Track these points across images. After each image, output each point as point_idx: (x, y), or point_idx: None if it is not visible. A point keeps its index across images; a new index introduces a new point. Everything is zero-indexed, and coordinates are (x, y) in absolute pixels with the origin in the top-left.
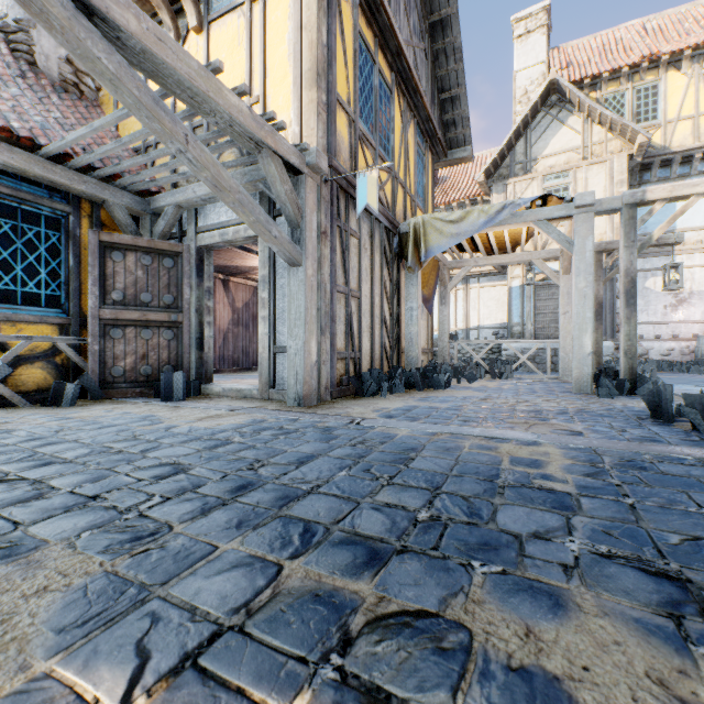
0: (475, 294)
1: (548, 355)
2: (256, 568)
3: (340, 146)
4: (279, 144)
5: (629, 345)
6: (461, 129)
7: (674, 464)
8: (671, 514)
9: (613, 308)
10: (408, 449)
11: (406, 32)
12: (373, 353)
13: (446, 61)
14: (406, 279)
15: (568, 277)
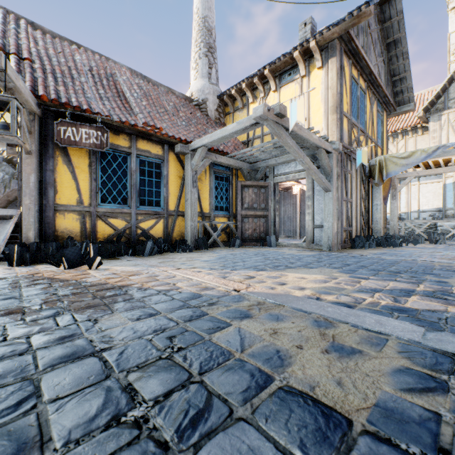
0: (415, 189)
1: None
2: (372, 272)
3: (344, 134)
4: (325, 145)
5: None
6: (406, 94)
7: None
8: None
9: None
10: (394, 262)
11: (373, 60)
12: (357, 228)
13: (396, 60)
14: (373, 189)
15: None
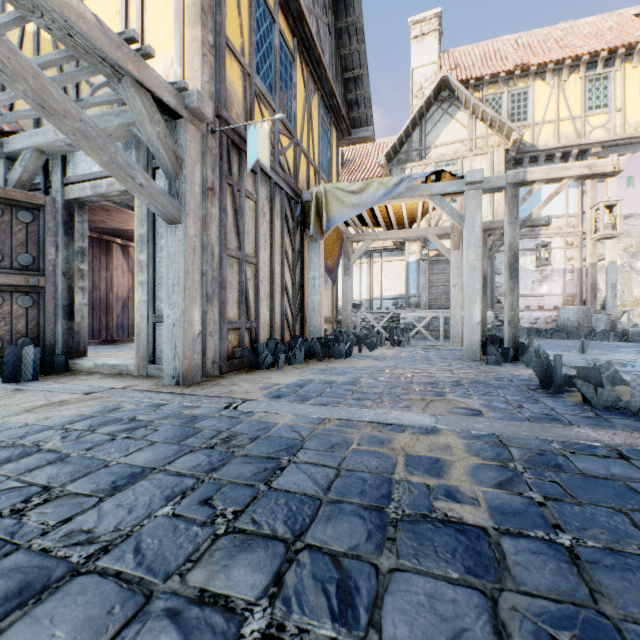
0: (378, 267)
1: (441, 324)
2: None
3: (232, 98)
4: (146, 74)
5: (513, 315)
6: (364, 109)
7: (589, 457)
8: (630, 568)
9: (492, 282)
10: (282, 449)
11: None
12: (273, 323)
13: (349, 40)
14: (309, 248)
15: (457, 252)
